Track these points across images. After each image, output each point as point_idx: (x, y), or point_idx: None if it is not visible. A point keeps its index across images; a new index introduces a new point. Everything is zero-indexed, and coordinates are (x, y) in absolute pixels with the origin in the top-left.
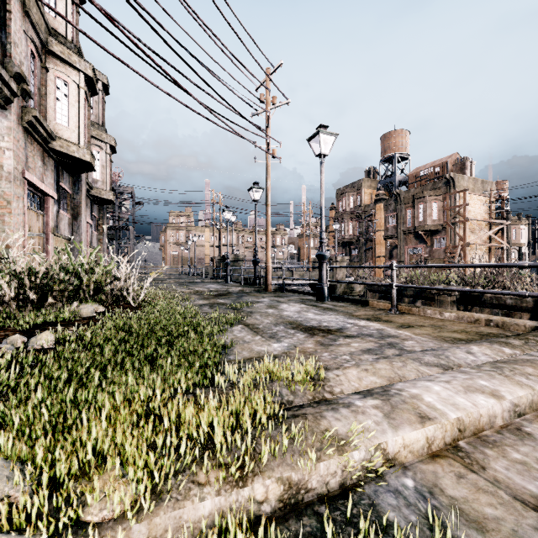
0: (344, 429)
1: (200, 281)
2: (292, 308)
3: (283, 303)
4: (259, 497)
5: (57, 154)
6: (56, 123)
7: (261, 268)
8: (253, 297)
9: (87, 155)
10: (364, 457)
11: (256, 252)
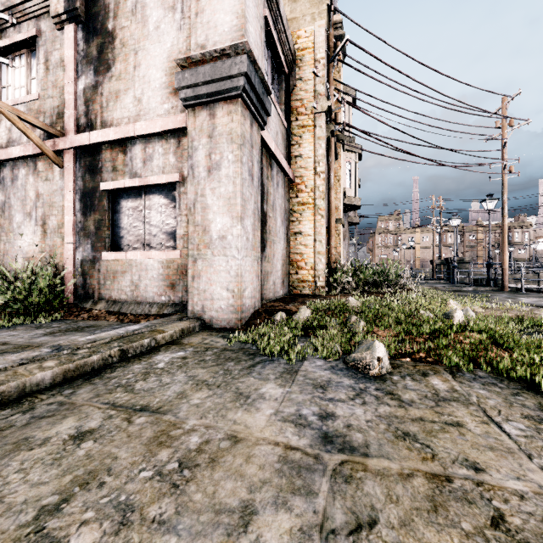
0: (538, 313)
1: (424, 282)
2: (529, 300)
3: (521, 297)
4: (510, 316)
5: (344, 205)
6: (345, 188)
7: (496, 271)
8: (489, 293)
9: (359, 202)
10: (542, 317)
11: (490, 256)
